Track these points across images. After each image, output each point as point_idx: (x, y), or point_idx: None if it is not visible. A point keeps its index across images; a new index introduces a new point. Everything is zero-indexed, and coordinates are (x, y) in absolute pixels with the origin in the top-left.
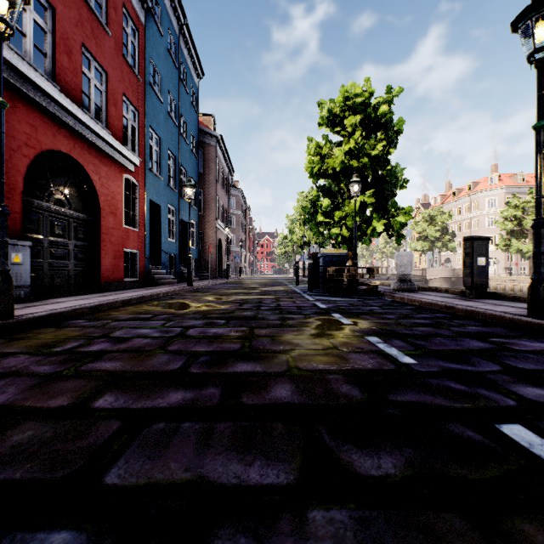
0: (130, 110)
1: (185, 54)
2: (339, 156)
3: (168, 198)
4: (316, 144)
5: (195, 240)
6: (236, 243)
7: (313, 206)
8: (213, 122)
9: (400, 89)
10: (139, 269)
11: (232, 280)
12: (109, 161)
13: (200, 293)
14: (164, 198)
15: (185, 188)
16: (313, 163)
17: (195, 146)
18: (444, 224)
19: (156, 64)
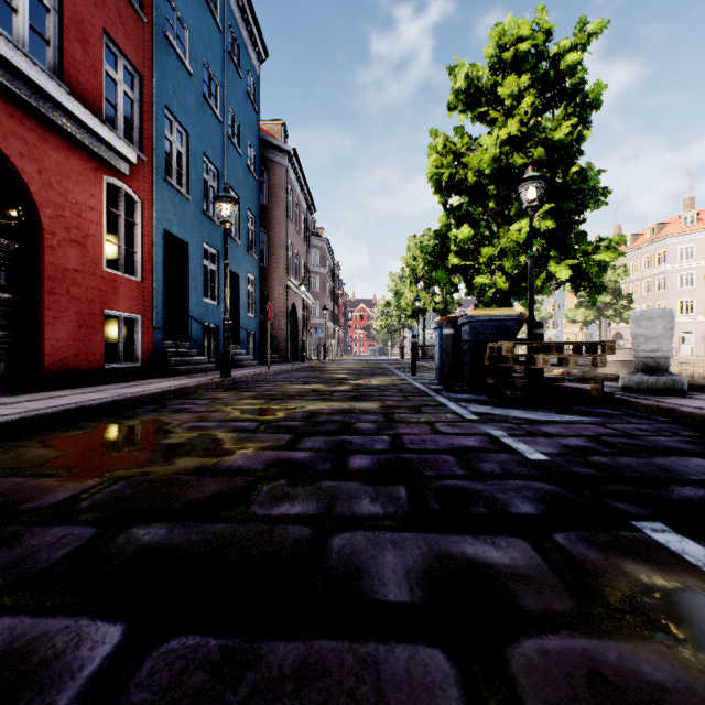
0: (122, 68)
1: (236, 15)
2: (491, 148)
3: (204, 233)
4: (445, 138)
5: (255, 305)
6: (320, 313)
7: (439, 242)
8: (284, 134)
9: (603, 24)
10: (142, 348)
11: (311, 364)
12: (66, 144)
13: (232, 393)
14: (195, 232)
15: (219, 204)
16: (441, 168)
17: (255, 162)
18: (616, 284)
19: (180, 7)
